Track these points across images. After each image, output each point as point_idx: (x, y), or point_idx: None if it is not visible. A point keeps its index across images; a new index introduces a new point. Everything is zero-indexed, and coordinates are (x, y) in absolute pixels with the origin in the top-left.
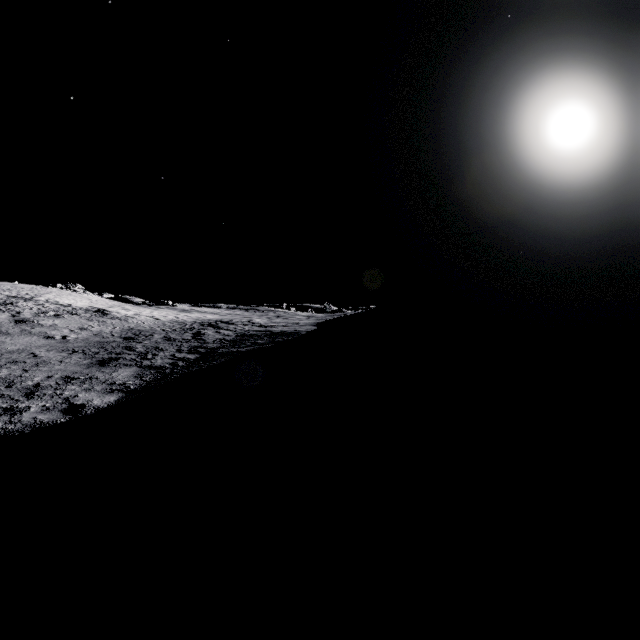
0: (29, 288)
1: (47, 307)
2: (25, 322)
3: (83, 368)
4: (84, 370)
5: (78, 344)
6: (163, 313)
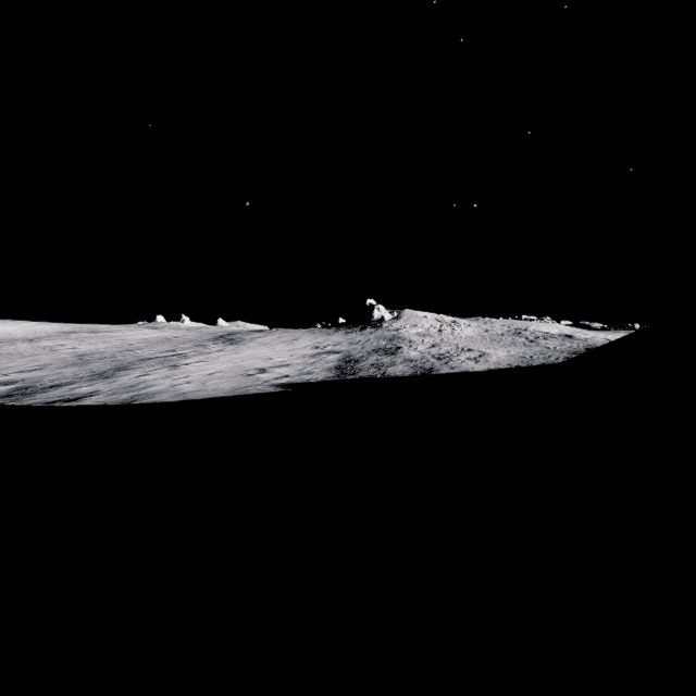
0: (520, 323)
1: (537, 334)
2: (533, 342)
3: (569, 356)
4: (570, 356)
5: (562, 350)
6: (616, 336)
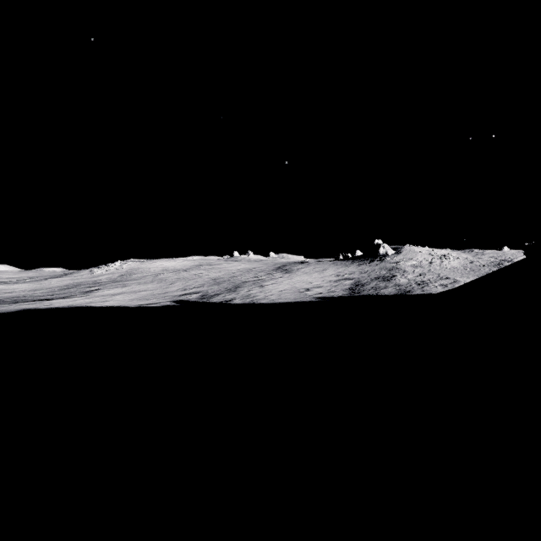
0: (510, 254)
1: None
2: None
3: None
4: None
5: None
6: None
